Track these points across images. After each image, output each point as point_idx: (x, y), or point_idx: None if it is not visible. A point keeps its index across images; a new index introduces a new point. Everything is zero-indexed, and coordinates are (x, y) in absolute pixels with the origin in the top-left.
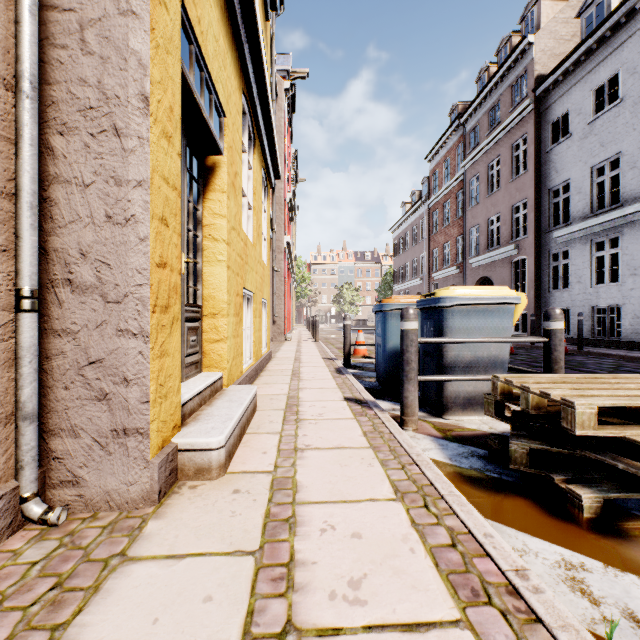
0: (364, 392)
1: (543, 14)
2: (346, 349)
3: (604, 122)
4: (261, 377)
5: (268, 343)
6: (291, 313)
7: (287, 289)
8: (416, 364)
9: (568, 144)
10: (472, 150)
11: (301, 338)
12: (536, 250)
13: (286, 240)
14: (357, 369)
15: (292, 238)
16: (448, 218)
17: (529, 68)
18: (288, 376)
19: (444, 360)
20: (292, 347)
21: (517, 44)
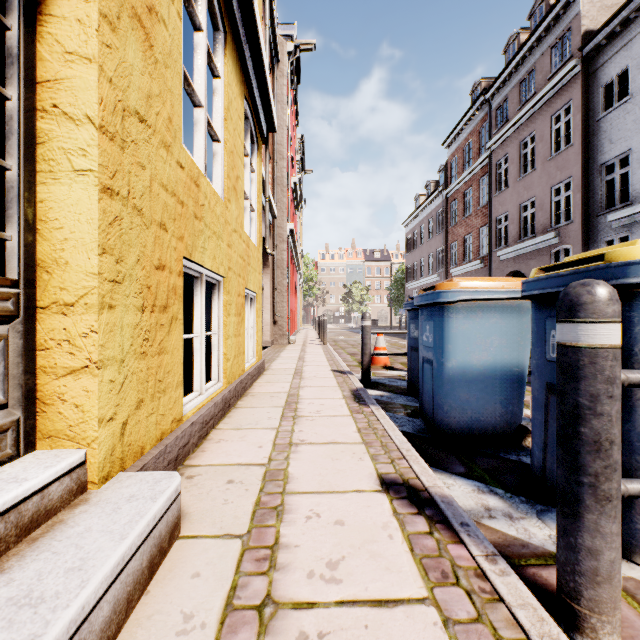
0: (416, 461)
1: None
2: (365, 360)
3: None
4: (235, 411)
5: (258, 351)
6: (297, 312)
7: (291, 285)
8: (619, 450)
9: (627, 108)
10: (499, 129)
11: (307, 340)
12: (583, 237)
13: (289, 227)
14: (381, 389)
15: (298, 231)
16: (469, 207)
17: (574, 24)
18: (279, 408)
19: None
20: (294, 353)
21: None
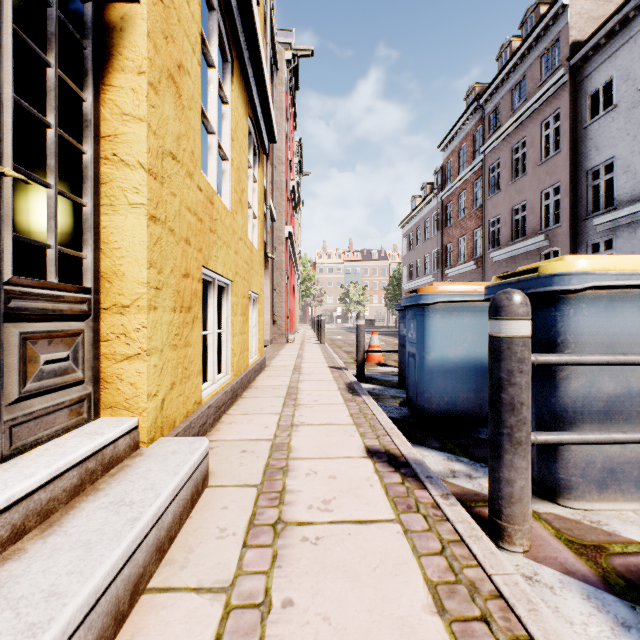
0: (398, 436)
1: None
2: (359, 357)
3: None
4: (242, 400)
5: (260, 348)
6: (295, 312)
7: (290, 286)
8: (529, 410)
9: (612, 116)
10: (492, 133)
11: (305, 340)
12: (571, 240)
13: (287, 230)
14: (374, 383)
15: (296, 232)
16: (464, 210)
17: (562, 34)
18: (280, 398)
19: (562, 394)
20: (293, 351)
21: (548, 8)
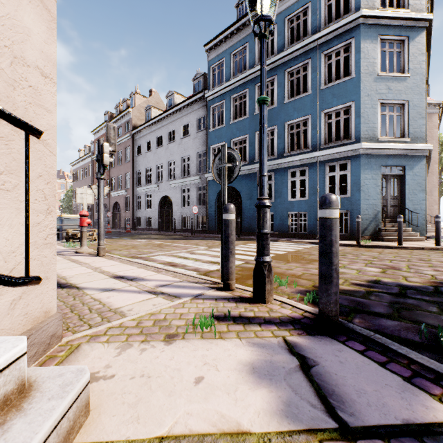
0: None
1: (136, 101)
2: None
3: (148, 155)
4: None
5: None
6: None
7: None
8: None
9: (141, 157)
10: None
11: None
12: (133, 194)
13: None
14: None
15: None
16: None
17: (131, 120)
18: None
19: (63, 229)
20: None
21: (126, 109)
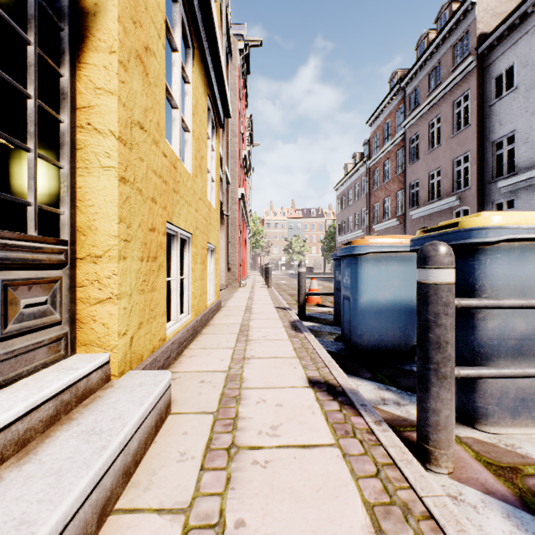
0: (335, 368)
1: None
2: (301, 299)
3: None
4: (201, 336)
5: (217, 292)
6: (246, 261)
7: (242, 239)
8: (453, 348)
9: (513, 96)
10: (412, 111)
11: (255, 284)
12: (479, 200)
13: (240, 192)
14: (314, 321)
15: (247, 194)
16: (388, 175)
17: (471, 27)
18: (234, 334)
19: (479, 333)
20: (245, 294)
21: (460, 5)
